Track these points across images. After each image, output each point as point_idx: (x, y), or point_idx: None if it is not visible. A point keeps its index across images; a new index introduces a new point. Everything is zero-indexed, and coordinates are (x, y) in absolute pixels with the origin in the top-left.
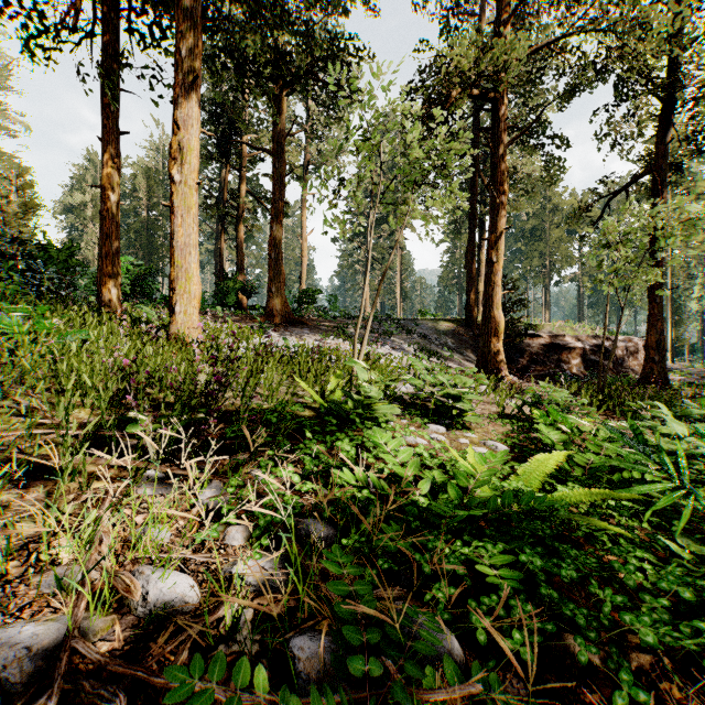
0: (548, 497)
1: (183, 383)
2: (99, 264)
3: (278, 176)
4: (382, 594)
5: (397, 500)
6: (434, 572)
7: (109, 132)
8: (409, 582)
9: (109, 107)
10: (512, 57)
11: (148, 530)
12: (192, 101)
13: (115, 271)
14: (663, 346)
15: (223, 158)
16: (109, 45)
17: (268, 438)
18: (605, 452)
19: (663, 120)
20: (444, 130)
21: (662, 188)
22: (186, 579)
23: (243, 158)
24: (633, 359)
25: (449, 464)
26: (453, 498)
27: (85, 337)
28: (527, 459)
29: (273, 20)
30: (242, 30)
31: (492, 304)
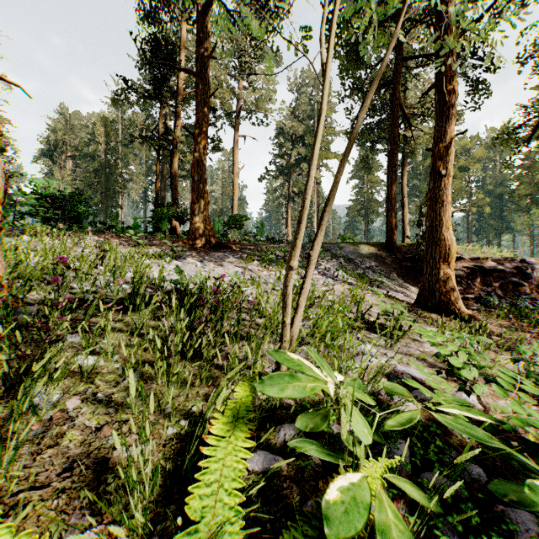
0: None
1: None
2: None
3: (201, 97)
4: None
5: None
6: None
7: None
8: None
9: None
10: None
11: None
12: None
13: None
14: None
15: (157, 94)
16: None
17: None
18: None
19: None
20: None
21: None
22: None
23: (177, 95)
24: None
25: None
26: None
27: None
28: None
29: None
30: None
31: (441, 224)
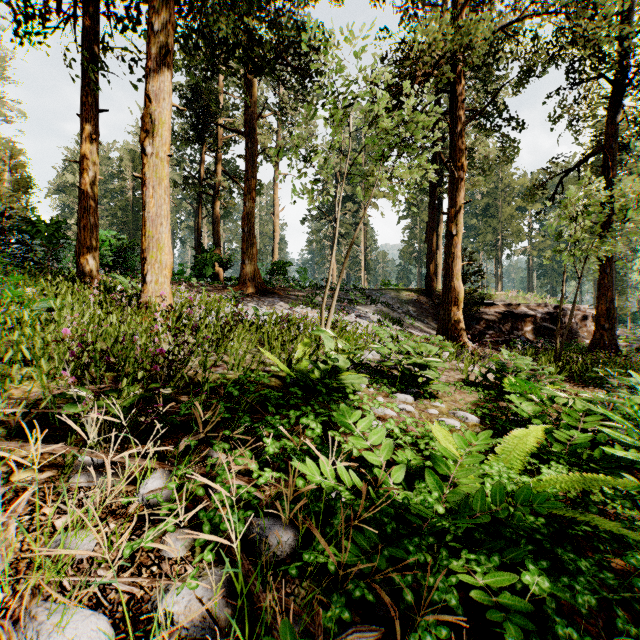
0: (533, 481)
1: (143, 353)
2: (78, 236)
3: (251, 156)
4: (353, 637)
5: (369, 496)
6: (417, 597)
7: (87, 110)
8: (385, 608)
9: (87, 85)
10: (473, 39)
11: (59, 546)
12: (163, 76)
13: (92, 242)
14: (613, 314)
15: (200, 140)
16: (87, 26)
17: (226, 415)
18: (583, 425)
19: (612, 102)
20: (410, 101)
21: (612, 166)
22: (95, 623)
23: (220, 140)
24: (582, 326)
25: (423, 442)
26: (432, 488)
27: (50, 306)
28: (499, 432)
29: (244, 3)
30: (215, 12)
31: (453, 275)
